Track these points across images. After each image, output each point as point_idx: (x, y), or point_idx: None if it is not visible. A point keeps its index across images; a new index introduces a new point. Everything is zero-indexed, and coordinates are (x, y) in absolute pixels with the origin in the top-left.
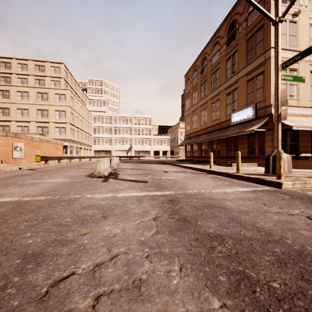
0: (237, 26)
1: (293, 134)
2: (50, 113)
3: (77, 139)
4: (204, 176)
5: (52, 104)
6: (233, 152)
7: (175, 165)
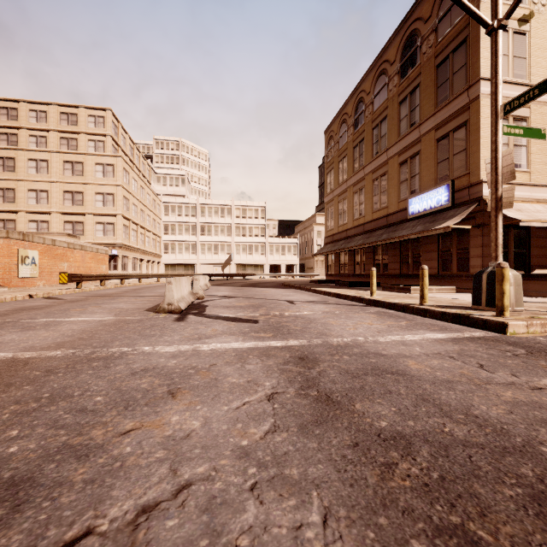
0: (418, 41)
1: (520, 234)
2: (87, 198)
3: (134, 243)
4: (362, 310)
5: (90, 181)
6: (411, 267)
7: (309, 289)
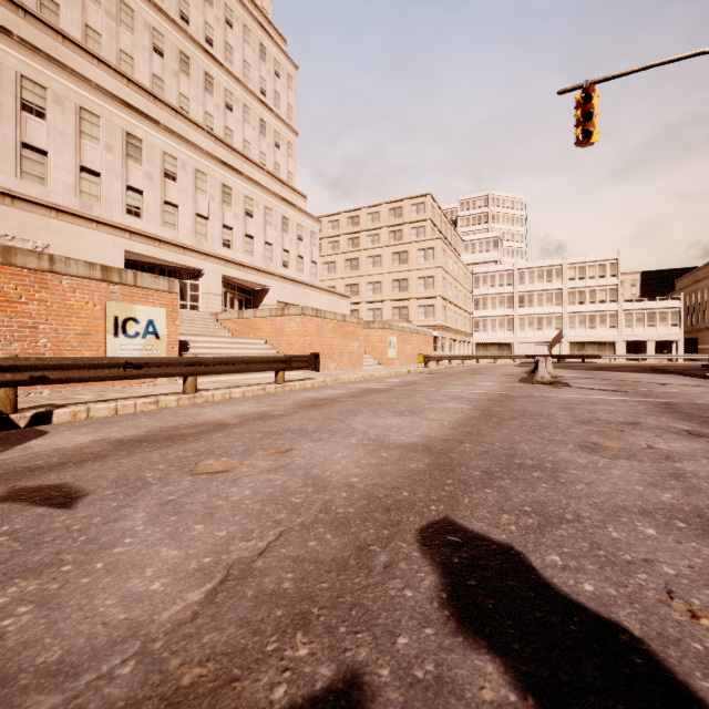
0: None
1: None
2: (411, 283)
3: (449, 323)
4: None
5: (414, 268)
6: None
7: (694, 375)
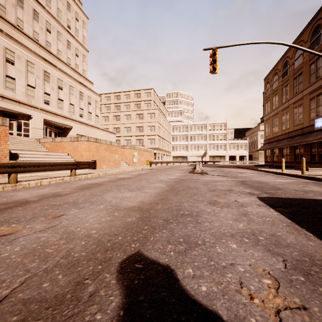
0: (321, 31)
1: None
2: (144, 128)
3: (161, 147)
4: (271, 175)
5: (146, 121)
6: (317, 157)
7: (251, 169)
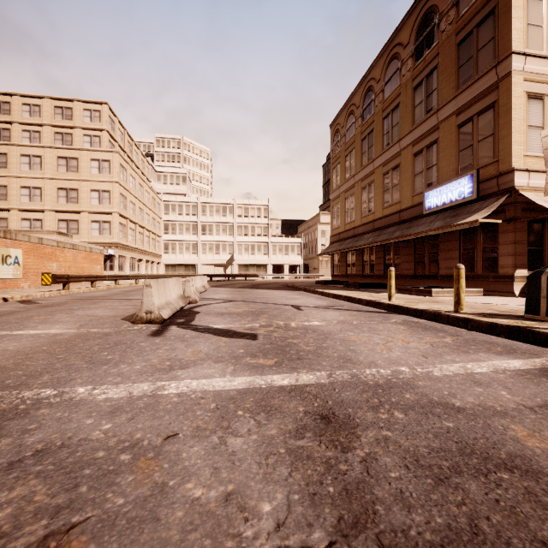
0: (436, 18)
1: None
2: (82, 195)
3: (132, 243)
4: (385, 318)
5: (85, 178)
6: (428, 267)
7: (315, 291)
